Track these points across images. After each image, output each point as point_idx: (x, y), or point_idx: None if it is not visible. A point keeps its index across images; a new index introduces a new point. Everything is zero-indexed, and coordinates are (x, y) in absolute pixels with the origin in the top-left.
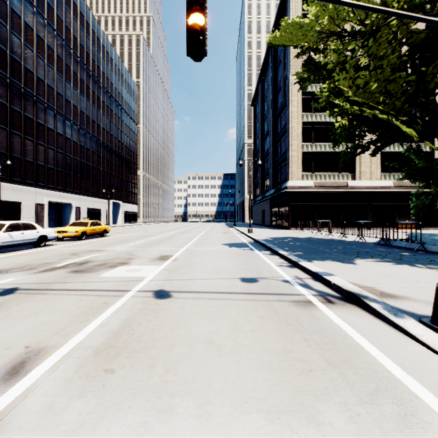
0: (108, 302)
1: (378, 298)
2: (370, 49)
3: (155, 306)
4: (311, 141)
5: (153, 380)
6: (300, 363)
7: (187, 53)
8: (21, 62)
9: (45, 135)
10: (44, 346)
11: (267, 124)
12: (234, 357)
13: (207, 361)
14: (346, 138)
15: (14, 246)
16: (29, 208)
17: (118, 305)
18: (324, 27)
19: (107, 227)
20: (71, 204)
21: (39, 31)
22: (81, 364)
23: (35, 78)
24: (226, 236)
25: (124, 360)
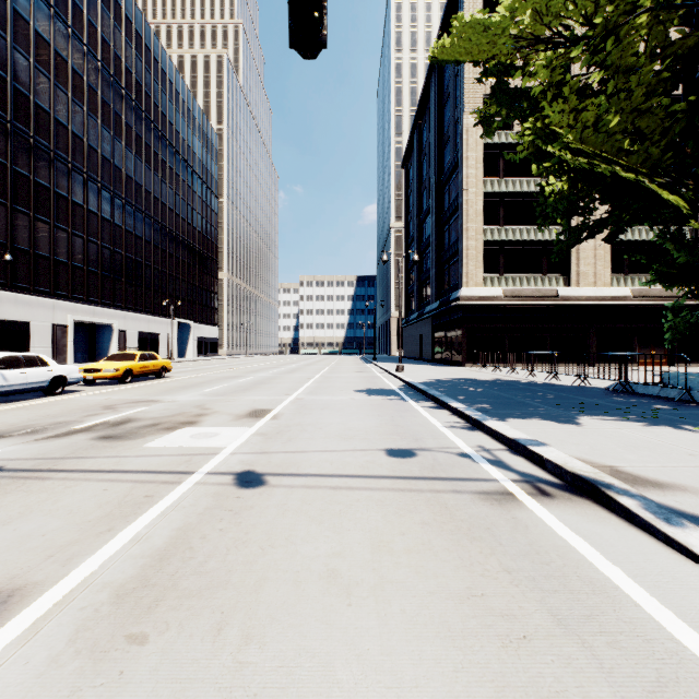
0: (153, 495)
1: (631, 487)
2: (609, 57)
3: (235, 501)
4: (498, 223)
5: (219, 659)
6: (503, 622)
7: (290, 41)
8: (30, 96)
9: (69, 213)
10: (21, 584)
11: (428, 196)
12: (376, 608)
13: (325, 617)
14: (562, 214)
15: (9, 394)
16: (42, 332)
17: (169, 500)
18: (524, 27)
19: (168, 363)
20: (111, 325)
21: (59, 45)
22: (84, 623)
23: (53, 122)
24: (362, 377)
25: (167, 614)
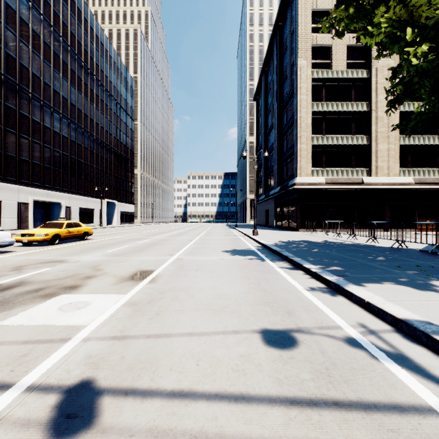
0: None
1: None
2: None
3: None
4: (321, 133)
5: None
6: None
7: None
8: (1, 46)
9: (30, 127)
10: None
11: (271, 117)
12: None
13: None
14: (407, 100)
15: None
16: (10, 207)
17: None
18: None
19: (89, 229)
20: (60, 203)
21: (22, 13)
22: None
23: (18, 65)
24: (228, 239)
25: None
